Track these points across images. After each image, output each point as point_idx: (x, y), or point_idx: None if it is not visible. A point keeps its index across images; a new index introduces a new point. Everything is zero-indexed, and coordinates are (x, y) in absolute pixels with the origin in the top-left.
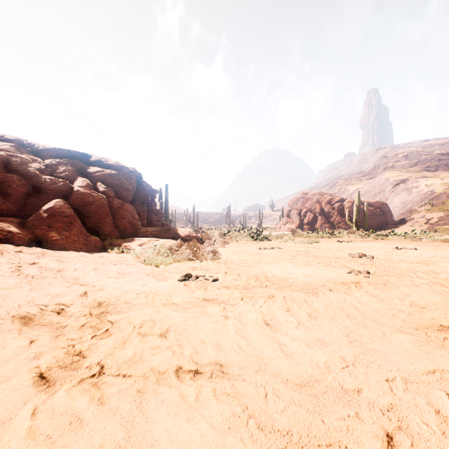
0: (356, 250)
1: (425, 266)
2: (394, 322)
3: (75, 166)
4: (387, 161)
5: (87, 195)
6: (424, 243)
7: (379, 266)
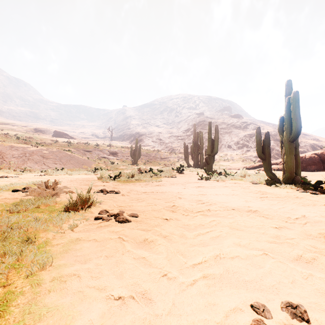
0: None
1: None
2: None
3: None
4: None
5: None
6: None
7: None
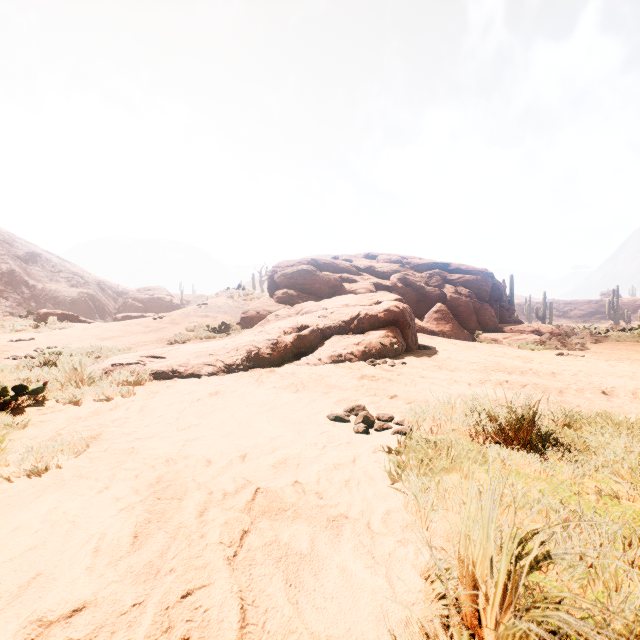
0: None
1: None
2: None
3: (441, 275)
4: None
5: (457, 299)
6: None
7: None
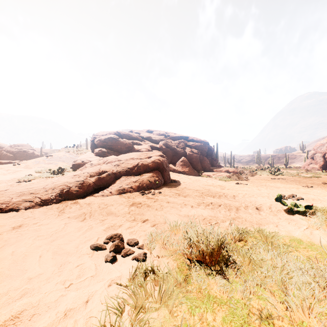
0: None
1: None
2: (292, 191)
3: (184, 143)
4: None
5: (191, 155)
6: None
7: (326, 186)
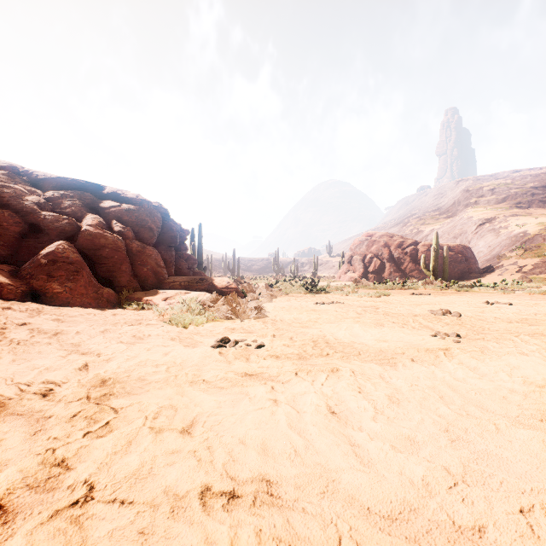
0: (437, 306)
1: (528, 327)
2: (508, 408)
3: (84, 200)
4: (469, 195)
5: (98, 236)
6: (519, 297)
7: (469, 326)
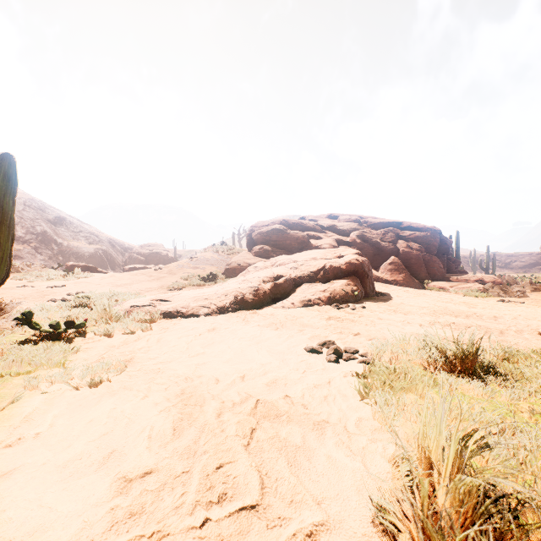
0: None
1: None
2: None
3: (394, 232)
4: None
5: (408, 253)
6: None
7: None
